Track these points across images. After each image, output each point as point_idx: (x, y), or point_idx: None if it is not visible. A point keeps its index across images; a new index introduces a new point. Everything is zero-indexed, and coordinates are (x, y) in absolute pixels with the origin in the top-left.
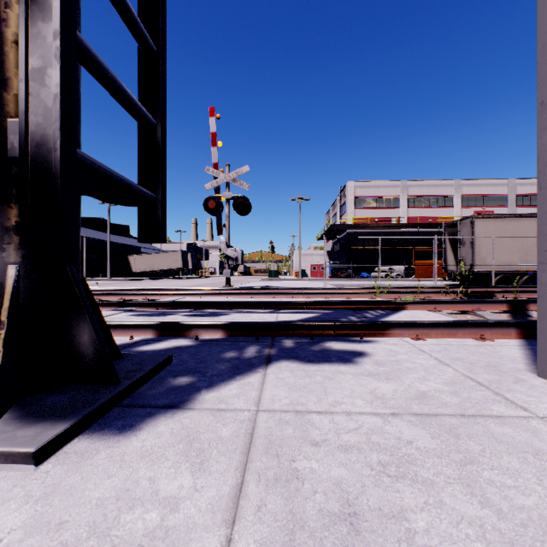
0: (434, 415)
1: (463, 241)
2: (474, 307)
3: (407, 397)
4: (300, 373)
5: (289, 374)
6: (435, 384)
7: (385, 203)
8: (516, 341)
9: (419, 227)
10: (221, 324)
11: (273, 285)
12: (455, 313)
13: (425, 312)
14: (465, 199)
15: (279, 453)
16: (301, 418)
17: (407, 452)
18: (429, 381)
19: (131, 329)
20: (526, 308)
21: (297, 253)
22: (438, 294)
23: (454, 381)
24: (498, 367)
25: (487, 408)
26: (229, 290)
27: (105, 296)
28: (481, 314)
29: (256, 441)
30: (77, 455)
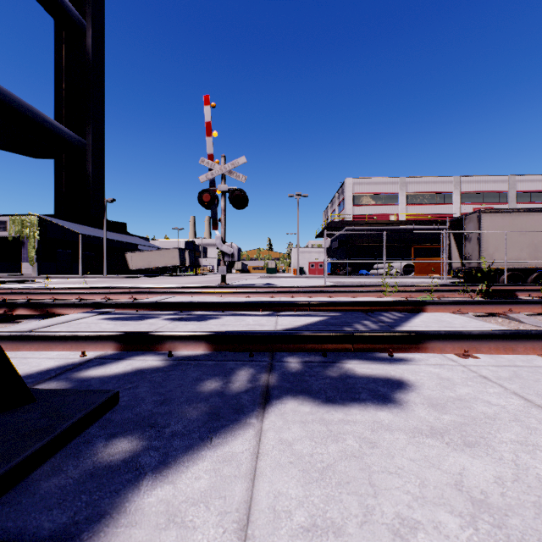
0: None
1: (469, 237)
2: (505, 308)
3: (535, 504)
4: (318, 428)
5: (300, 432)
6: None
7: (384, 200)
8: None
9: (418, 224)
10: (204, 335)
11: (271, 282)
12: (481, 315)
13: (449, 315)
14: (464, 196)
15: None
16: None
17: None
18: None
19: (85, 341)
20: None
21: (294, 250)
22: (453, 293)
23: None
24: None
25: None
26: (224, 288)
27: (88, 294)
28: (516, 318)
29: None
30: None
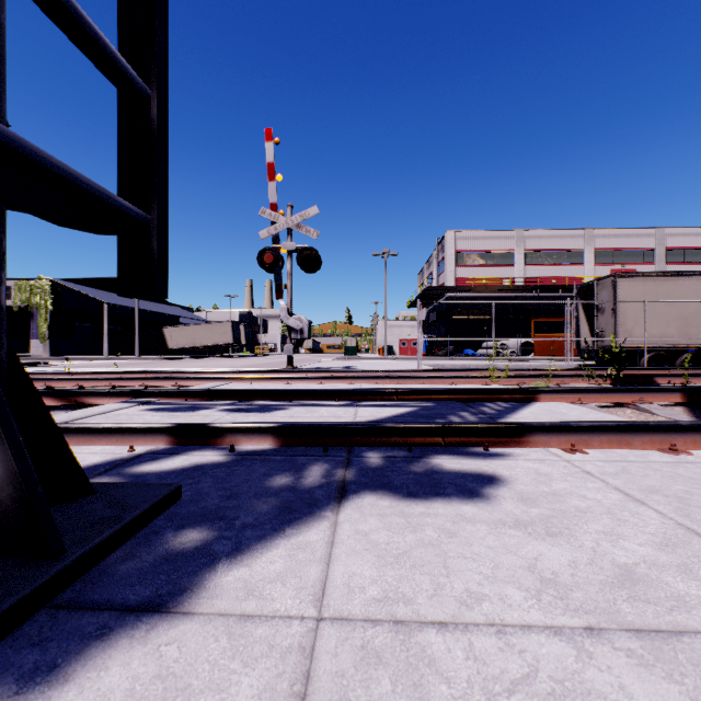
0: (674, 635)
1: (602, 307)
2: (635, 397)
3: (601, 582)
4: (396, 520)
5: (377, 524)
6: (640, 546)
7: (496, 260)
8: None
9: (539, 291)
10: (271, 427)
11: (350, 365)
12: (606, 406)
13: (566, 405)
14: (599, 254)
15: None
16: (406, 643)
17: None
18: (626, 540)
19: (133, 434)
20: None
21: (381, 324)
22: (577, 378)
23: (670, 540)
24: None
25: None
26: (291, 372)
27: (121, 381)
28: (647, 409)
29: None
30: None
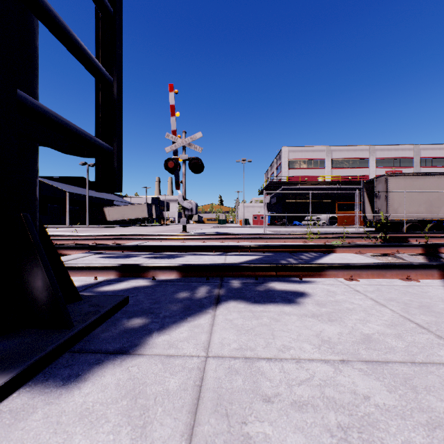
0: (384, 363)
1: (379, 195)
2: (394, 250)
3: (353, 341)
4: (247, 314)
5: (237, 315)
6: (377, 326)
7: (313, 165)
8: (439, 281)
9: (341, 184)
10: (176, 266)
11: (221, 231)
12: (377, 255)
13: (352, 254)
14: (378, 161)
15: (229, 412)
16: (250, 366)
17: (366, 411)
18: (371, 323)
19: (96, 270)
20: (439, 251)
21: (241, 205)
22: (361, 239)
23: (394, 323)
24: (432, 307)
25: (435, 354)
26: (185, 235)
27: (81, 240)
28: (400, 257)
29: (205, 396)
30: (11, 416)
